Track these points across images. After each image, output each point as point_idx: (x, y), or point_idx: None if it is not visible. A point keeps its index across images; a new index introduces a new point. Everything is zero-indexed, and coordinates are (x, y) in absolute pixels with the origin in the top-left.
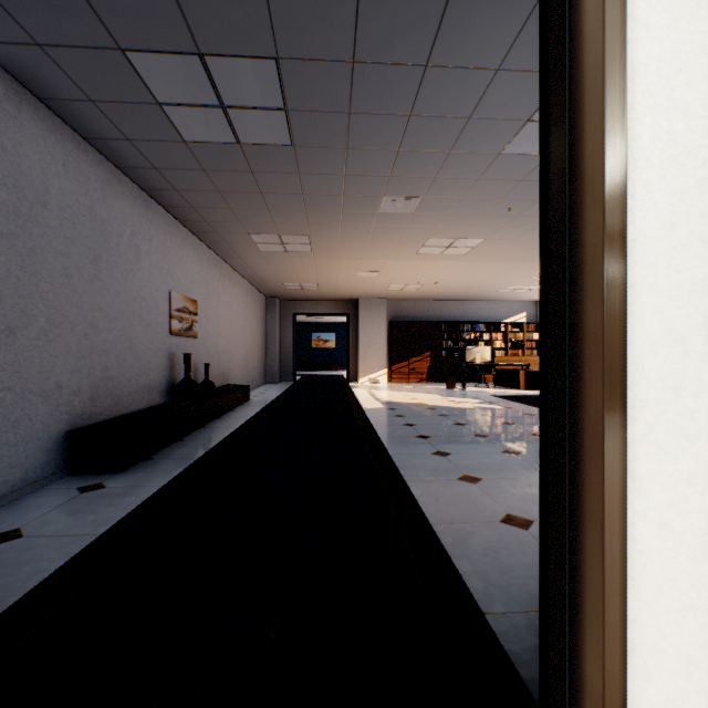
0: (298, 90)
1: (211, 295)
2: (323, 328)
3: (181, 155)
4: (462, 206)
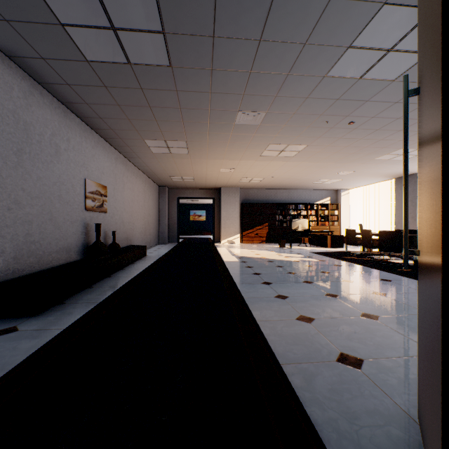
0: (172, 13)
1: (118, 183)
2: (198, 207)
3: (86, 73)
4: (294, 119)
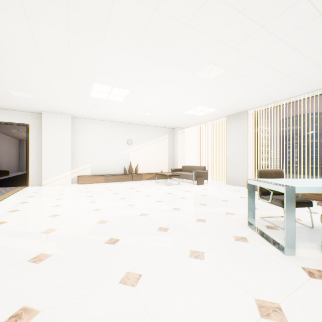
0: None
1: None
2: None
3: None
4: None
